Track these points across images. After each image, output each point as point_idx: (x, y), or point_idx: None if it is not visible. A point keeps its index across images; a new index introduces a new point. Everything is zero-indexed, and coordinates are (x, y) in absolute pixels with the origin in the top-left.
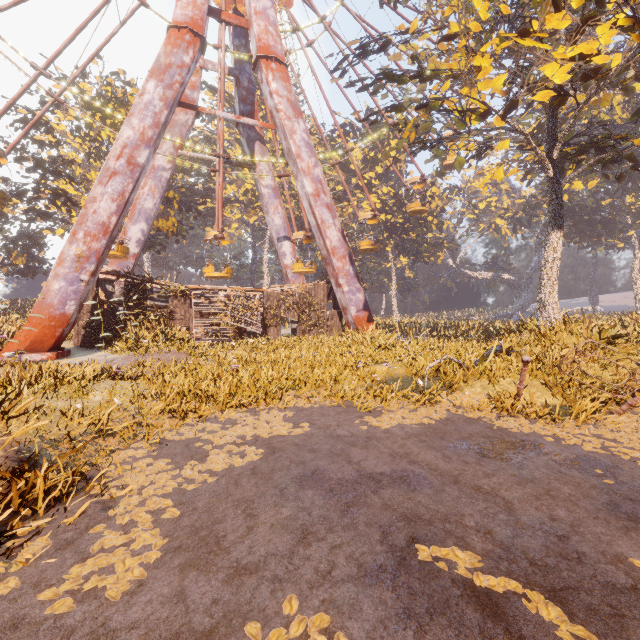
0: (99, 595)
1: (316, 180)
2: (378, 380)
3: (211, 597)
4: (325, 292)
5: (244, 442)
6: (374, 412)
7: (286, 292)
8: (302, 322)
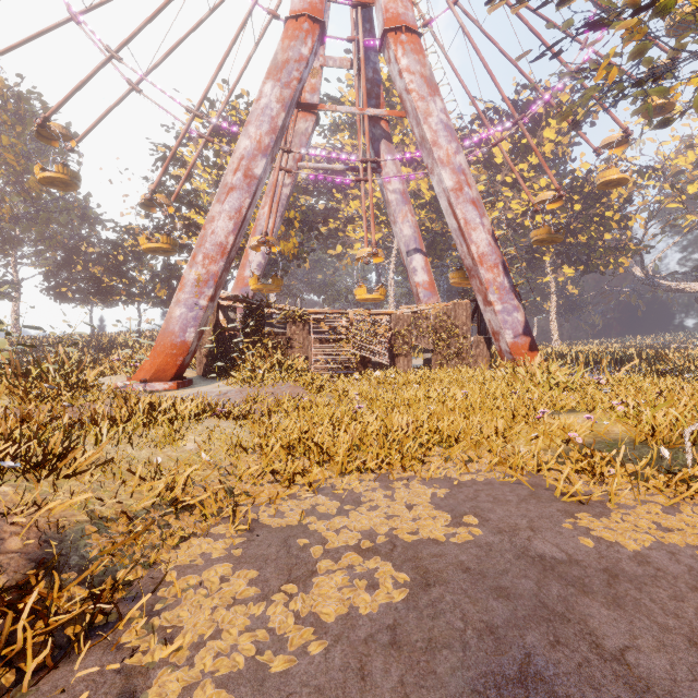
0: None
1: (458, 170)
2: (583, 444)
3: None
4: (468, 313)
5: (373, 547)
6: (590, 504)
7: (418, 314)
8: (438, 351)
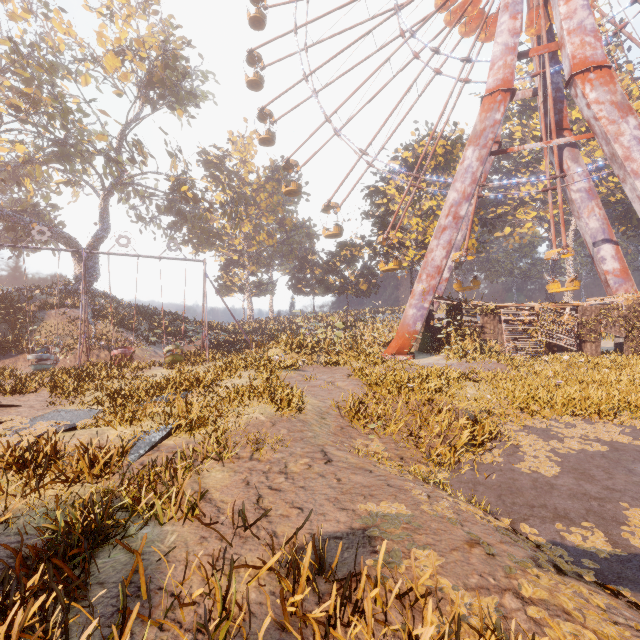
0: (539, 473)
1: None
2: None
3: (596, 490)
4: None
5: (588, 439)
6: None
7: (607, 305)
8: (631, 338)
